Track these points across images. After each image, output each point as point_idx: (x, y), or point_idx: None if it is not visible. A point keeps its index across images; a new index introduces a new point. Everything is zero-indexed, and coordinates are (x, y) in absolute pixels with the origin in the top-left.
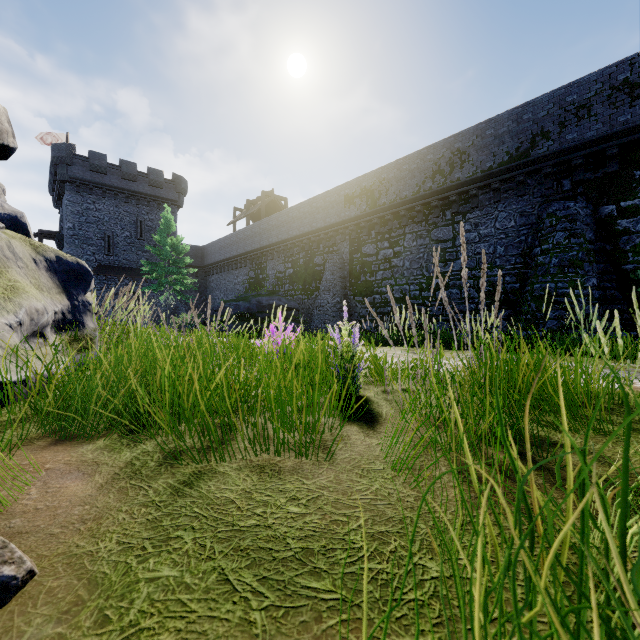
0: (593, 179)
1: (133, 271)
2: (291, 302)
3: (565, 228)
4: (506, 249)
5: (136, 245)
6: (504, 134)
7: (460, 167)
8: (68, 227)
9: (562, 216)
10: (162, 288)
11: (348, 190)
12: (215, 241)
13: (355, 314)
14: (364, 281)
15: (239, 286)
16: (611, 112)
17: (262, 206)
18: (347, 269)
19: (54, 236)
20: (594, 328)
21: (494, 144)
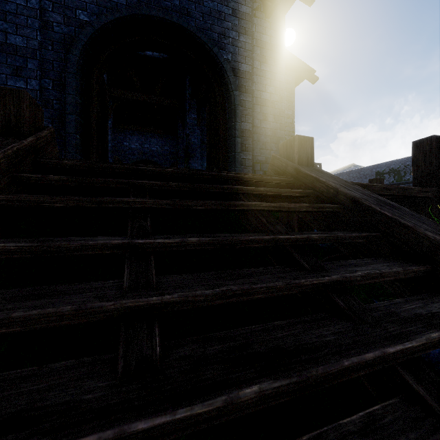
0: None
1: None
2: None
3: None
4: None
5: None
6: None
7: None
8: None
9: None
10: None
11: (378, 169)
12: None
13: None
14: None
15: None
16: None
17: None
18: None
19: None
20: None
21: None
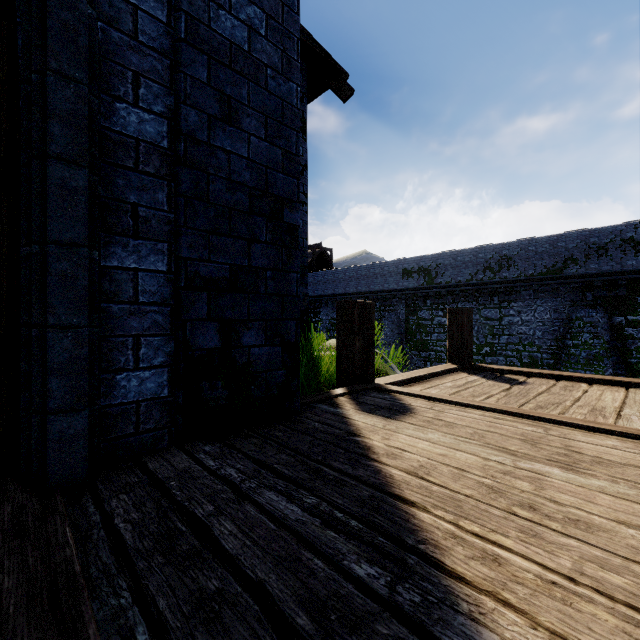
0: (608, 296)
1: None
2: None
3: (590, 331)
4: (543, 334)
5: None
6: (543, 253)
7: (507, 269)
8: None
9: (587, 322)
10: None
11: (406, 265)
12: None
13: (411, 364)
14: (420, 339)
15: None
16: (621, 256)
17: (314, 258)
18: (403, 327)
19: None
20: None
21: (535, 258)
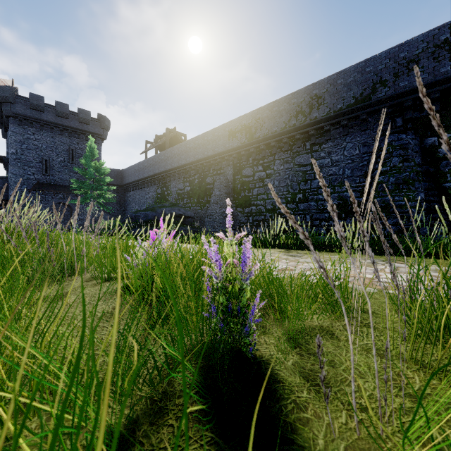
0: (419, 117)
1: (66, 188)
2: (188, 212)
3: (399, 154)
4: (352, 171)
5: (68, 168)
6: (351, 83)
7: (317, 108)
8: (12, 152)
9: (397, 145)
10: (88, 201)
11: (231, 127)
12: (131, 166)
13: (237, 221)
14: (244, 196)
15: (149, 200)
16: (434, 65)
17: (167, 139)
18: (231, 187)
19: (1, 159)
20: (423, 232)
21: (343, 90)
